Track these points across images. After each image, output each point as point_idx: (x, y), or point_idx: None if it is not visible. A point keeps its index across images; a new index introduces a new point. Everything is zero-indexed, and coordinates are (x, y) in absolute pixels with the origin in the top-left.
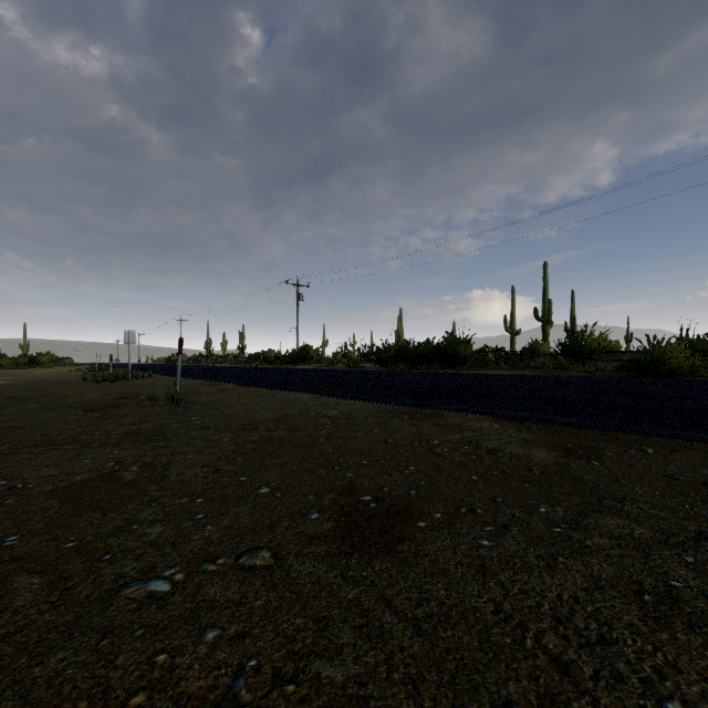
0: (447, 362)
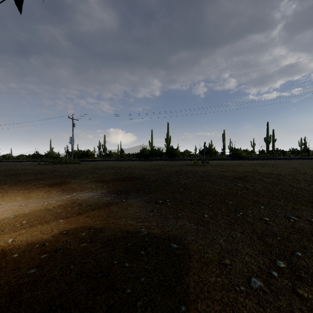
0: (170, 156)
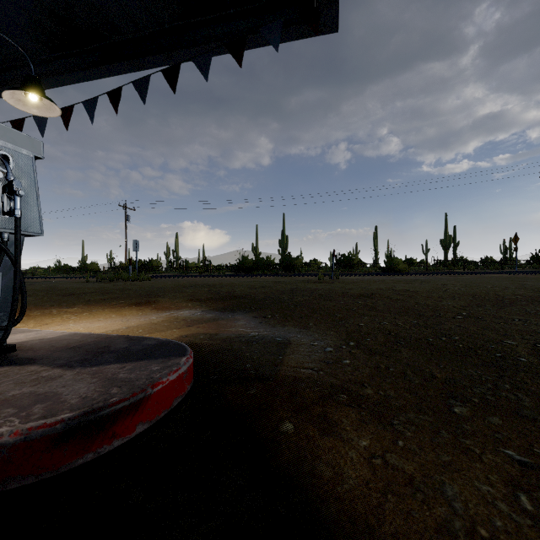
0: (287, 269)
